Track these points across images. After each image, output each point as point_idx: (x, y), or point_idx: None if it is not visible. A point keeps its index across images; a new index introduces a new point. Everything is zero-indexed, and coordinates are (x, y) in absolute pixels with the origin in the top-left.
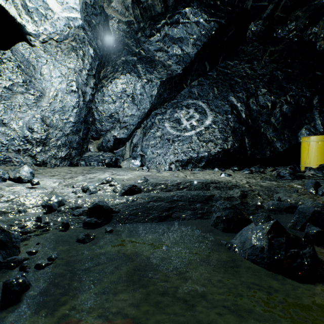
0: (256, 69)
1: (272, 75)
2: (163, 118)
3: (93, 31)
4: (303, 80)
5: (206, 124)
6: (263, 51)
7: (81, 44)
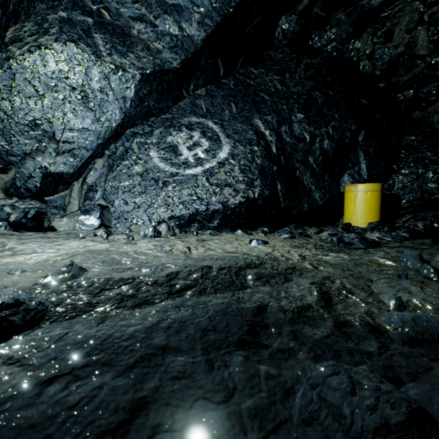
0: (289, 85)
1: (309, 95)
2: (147, 142)
3: None
4: (347, 107)
5: (220, 157)
6: (297, 61)
7: None
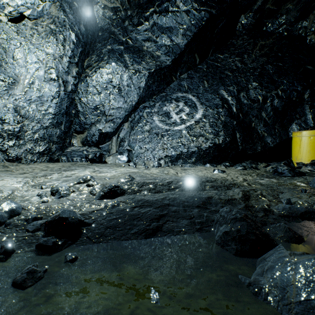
0: (247, 63)
1: (262, 68)
2: (151, 111)
3: (75, 14)
4: (294, 74)
5: (196, 118)
6: (253, 44)
7: (61, 28)
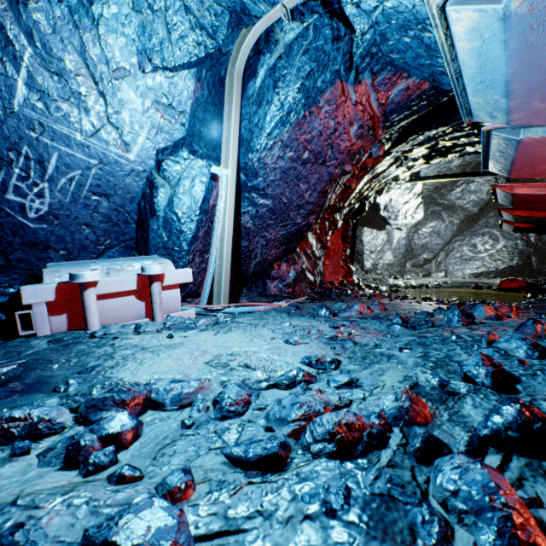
0: None
1: None
2: (461, 243)
3: None
4: None
5: (497, 248)
6: None
7: None
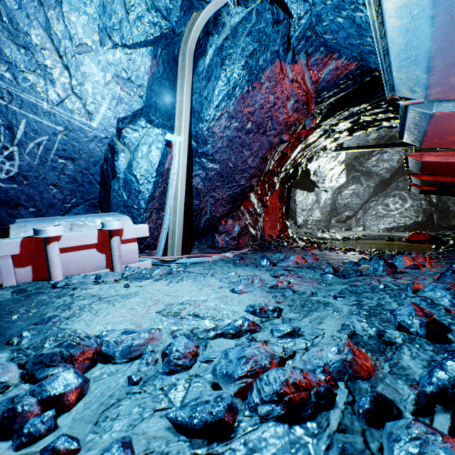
0: None
1: None
2: (376, 203)
3: None
4: None
5: (405, 207)
6: None
7: None
